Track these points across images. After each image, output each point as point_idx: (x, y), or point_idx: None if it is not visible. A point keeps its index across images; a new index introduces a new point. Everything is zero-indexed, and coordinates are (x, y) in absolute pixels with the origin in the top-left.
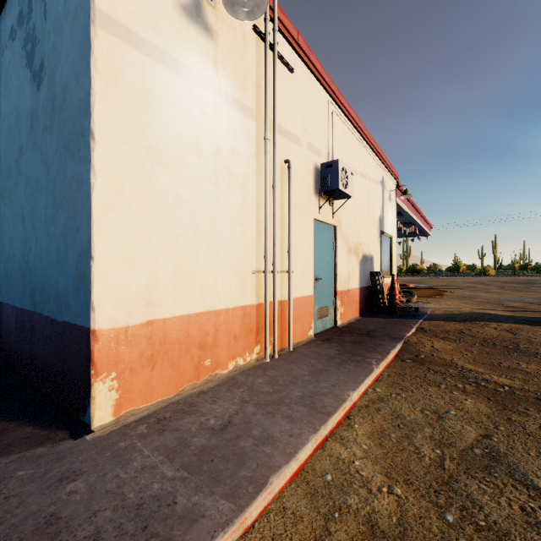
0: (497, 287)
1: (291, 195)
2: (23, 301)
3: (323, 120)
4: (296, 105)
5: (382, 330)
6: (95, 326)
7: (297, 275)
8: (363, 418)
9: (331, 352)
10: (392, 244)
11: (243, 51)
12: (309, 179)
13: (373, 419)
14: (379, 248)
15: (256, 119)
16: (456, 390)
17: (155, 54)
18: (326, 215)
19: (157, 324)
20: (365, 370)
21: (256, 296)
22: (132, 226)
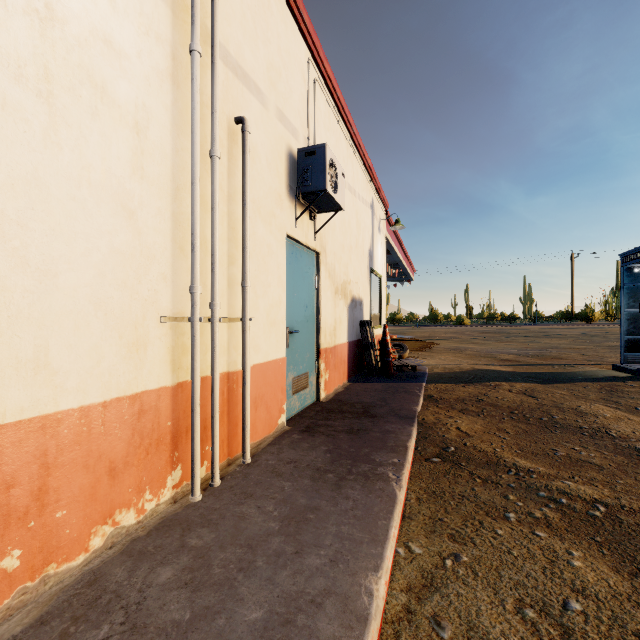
0: (478, 338)
1: (247, 181)
2: None
3: (301, 84)
4: (257, 32)
5: (383, 404)
6: None
7: (260, 326)
8: None
9: (318, 457)
10: (382, 287)
11: None
12: (280, 169)
13: None
14: (369, 290)
15: (172, 5)
16: (536, 524)
17: None
18: (306, 233)
19: None
20: (383, 499)
21: (172, 369)
22: None
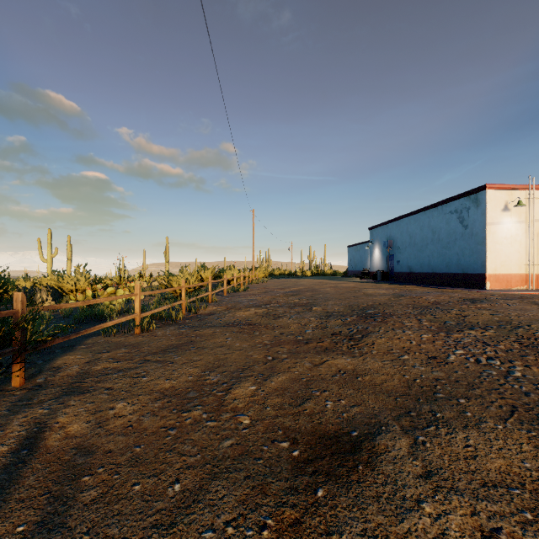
0: None
1: None
2: (457, 271)
3: None
4: None
5: None
6: (486, 273)
7: None
8: None
9: None
10: None
11: (520, 207)
12: None
13: None
14: None
15: (525, 222)
16: None
17: (496, 224)
18: None
19: (497, 274)
20: None
21: (525, 271)
22: (492, 256)
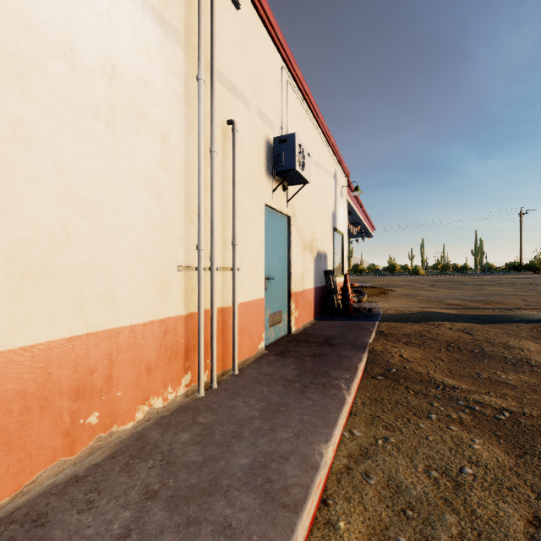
0: (430, 286)
1: (236, 167)
2: None
3: (276, 87)
4: (243, 54)
5: (342, 337)
6: None
7: (245, 274)
8: (348, 502)
9: (288, 372)
10: (344, 242)
11: None
12: (260, 154)
13: (363, 501)
14: (333, 245)
15: (185, 49)
16: (451, 422)
17: None
18: (280, 201)
19: None
20: (335, 400)
21: (185, 303)
22: None
